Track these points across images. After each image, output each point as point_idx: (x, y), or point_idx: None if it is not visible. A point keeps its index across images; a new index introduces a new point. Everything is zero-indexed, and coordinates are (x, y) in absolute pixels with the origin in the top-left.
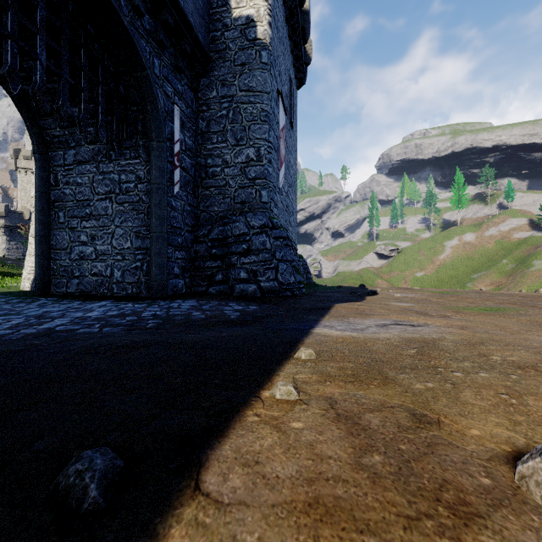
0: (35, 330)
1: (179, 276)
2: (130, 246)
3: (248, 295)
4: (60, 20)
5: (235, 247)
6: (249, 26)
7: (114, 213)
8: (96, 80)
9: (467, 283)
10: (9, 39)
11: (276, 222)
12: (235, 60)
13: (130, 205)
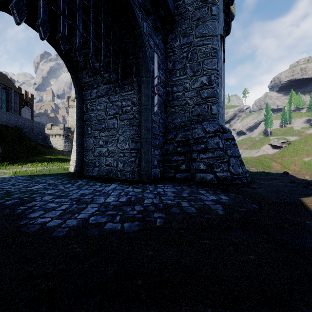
0: (76, 222)
1: (156, 166)
2: (128, 147)
3: (207, 182)
4: (90, 3)
5: (195, 147)
6: None
7: (118, 127)
8: (109, 40)
9: None
10: (61, 15)
11: (225, 127)
12: (192, 17)
13: (128, 121)
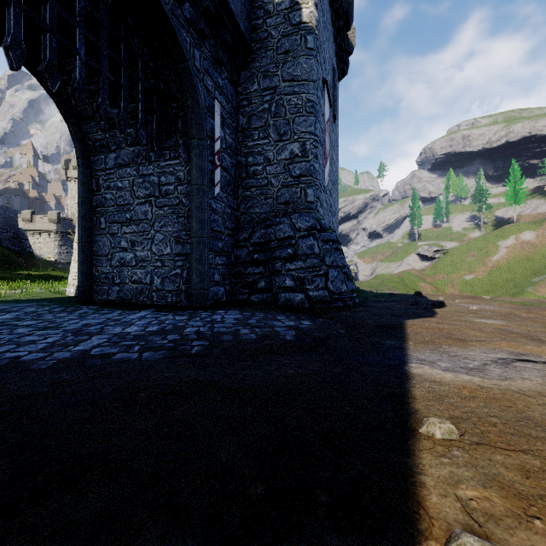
0: (69, 354)
1: (219, 283)
2: (170, 251)
3: (295, 306)
4: (100, 13)
5: (279, 252)
6: (293, 10)
7: (154, 218)
8: (135, 76)
9: (526, 287)
10: (48, 32)
11: (324, 223)
12: (277, 48)
13: (170, 208)
